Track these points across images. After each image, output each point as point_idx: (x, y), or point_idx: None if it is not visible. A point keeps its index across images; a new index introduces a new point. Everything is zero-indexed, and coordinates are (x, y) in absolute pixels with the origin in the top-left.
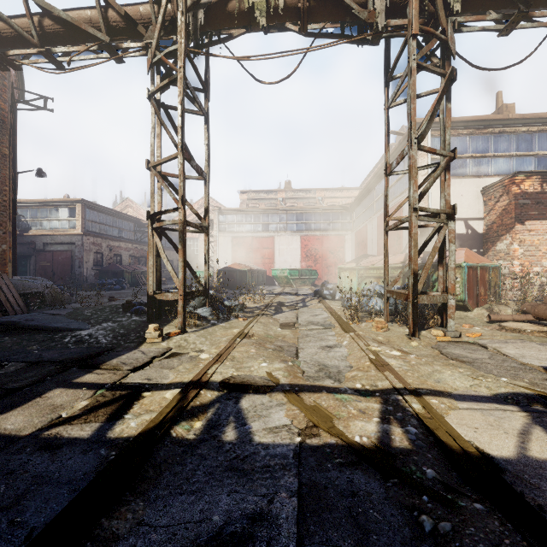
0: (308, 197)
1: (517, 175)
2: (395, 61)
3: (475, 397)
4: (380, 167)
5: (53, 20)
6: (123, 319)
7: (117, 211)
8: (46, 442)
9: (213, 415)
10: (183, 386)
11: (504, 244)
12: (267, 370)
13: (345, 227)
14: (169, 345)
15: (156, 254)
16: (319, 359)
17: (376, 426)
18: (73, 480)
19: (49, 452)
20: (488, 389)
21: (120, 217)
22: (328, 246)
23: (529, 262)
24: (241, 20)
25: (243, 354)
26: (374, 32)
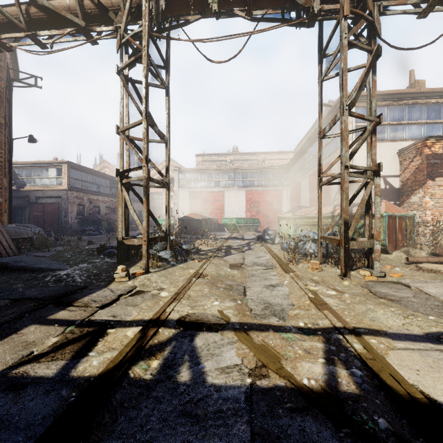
0: (252, 159)
1: (429, 139)
2: (328, 41)
3: (409, 335)
4: (312, 133)
5: (38, 8)
6: (97, 260)
7: (96, 171)
8: (12, 381)
9: (169, 354)
10: (143, 324)
11: (417, 197)
12: (218, 308)
13: (282, 184)
14: (134, 284)
15: (125, 205)
16: (264, 297)
17: (322, 367)
18: (30, 425)
19: (14, 393)
20: (419, 328)
21: (99, 176)
22: (268, 199)
23: (439, 212)
24: (196, 7)
25: (197, 293)
26: (310, 15)
